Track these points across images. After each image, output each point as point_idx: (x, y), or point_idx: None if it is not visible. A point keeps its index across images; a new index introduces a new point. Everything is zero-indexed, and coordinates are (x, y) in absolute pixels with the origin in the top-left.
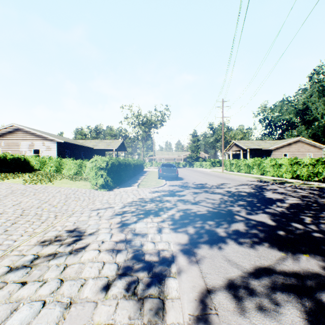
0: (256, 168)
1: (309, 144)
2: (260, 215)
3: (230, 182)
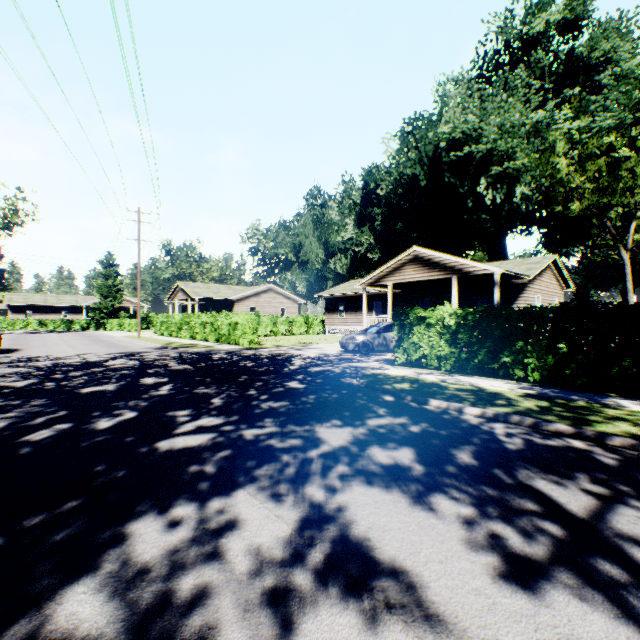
0: (188, 329)
1: (283, 295)
2: (28, 381)
3: (105, 351)
